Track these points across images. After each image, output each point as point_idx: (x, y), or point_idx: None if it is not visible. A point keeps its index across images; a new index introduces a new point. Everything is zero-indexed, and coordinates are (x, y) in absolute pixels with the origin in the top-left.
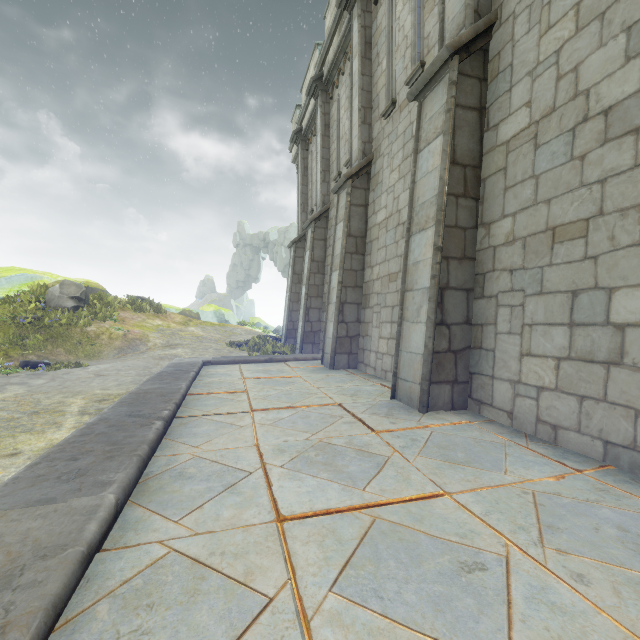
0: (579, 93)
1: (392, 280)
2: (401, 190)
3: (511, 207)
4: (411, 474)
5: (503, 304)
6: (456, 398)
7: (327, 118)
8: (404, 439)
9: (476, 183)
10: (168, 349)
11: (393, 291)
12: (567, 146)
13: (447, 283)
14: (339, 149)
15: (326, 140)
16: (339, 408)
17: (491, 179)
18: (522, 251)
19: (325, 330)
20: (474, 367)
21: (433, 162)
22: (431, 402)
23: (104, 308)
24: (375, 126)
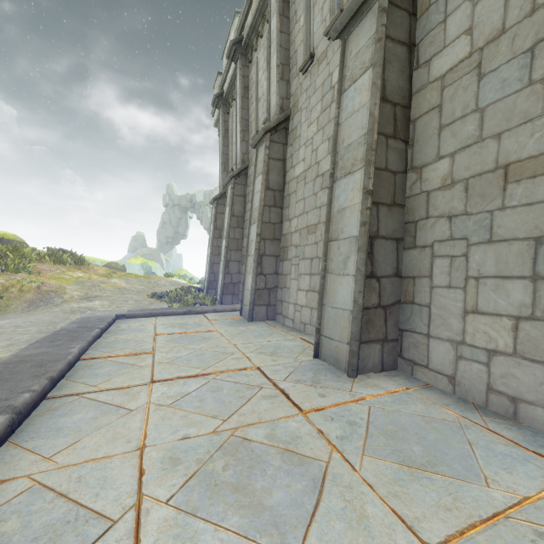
0: (539, 6)
1: (311, 232)
2: (320, 142)
3: (449, 147)
4: (365, 503)
5: (440, 254)
6: (386, 358)
7: (246, 81)
8: (340, 423)
9: (405, 124)
10: (85, 301)
11: (312, 243)
12: (523, 70)
13: (377, 231)
14: (258, 109)
15: (245, 101)
16: (258, 373)
17: (423, 119)
18: (464, 194)
19: (244, 282)
20: (405, 323)
21: (360, 99)
22: (361, 364)
23: (18, 260)
24: (293, 82)
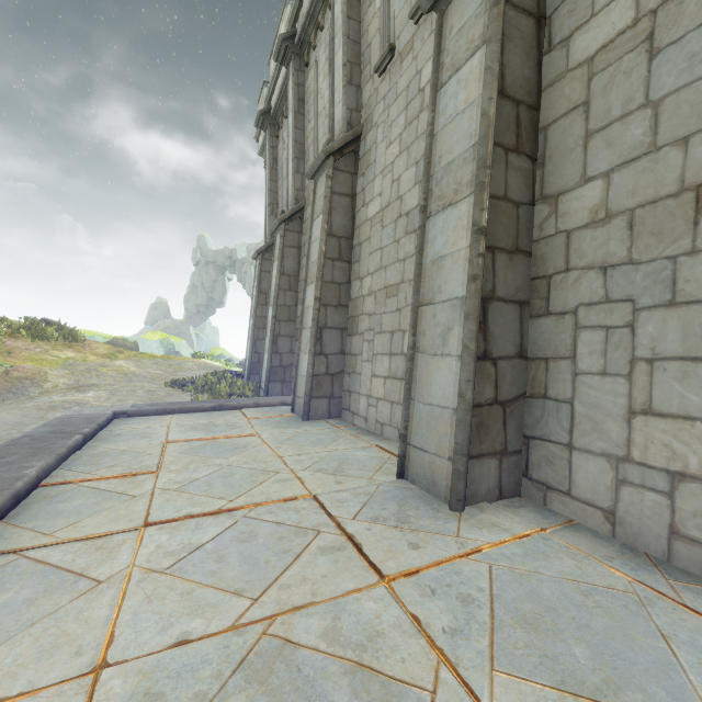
0: None
1: (391, 295)
2: (403, 167)
3: (601, 163)
4: None
5: (589, 324)
6: (505, 479)
7: (301, 91)
8: (446, 600)
9: (533, 133)
10: (73, 392)
11: (392, 310)
12: None
13: (493, 290)
14: (317, 129)
15: (300, 119)
16: (313, 506)
17: (559, 124)
18: (627, 233)
19: (297, 365)
20: (533, 427)
21: (467, 95)
22: (469, 490)
23: None
24: (365, 88)
